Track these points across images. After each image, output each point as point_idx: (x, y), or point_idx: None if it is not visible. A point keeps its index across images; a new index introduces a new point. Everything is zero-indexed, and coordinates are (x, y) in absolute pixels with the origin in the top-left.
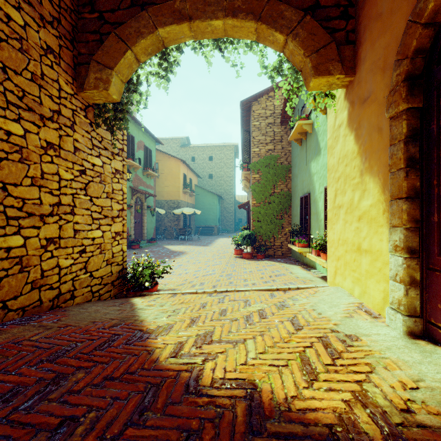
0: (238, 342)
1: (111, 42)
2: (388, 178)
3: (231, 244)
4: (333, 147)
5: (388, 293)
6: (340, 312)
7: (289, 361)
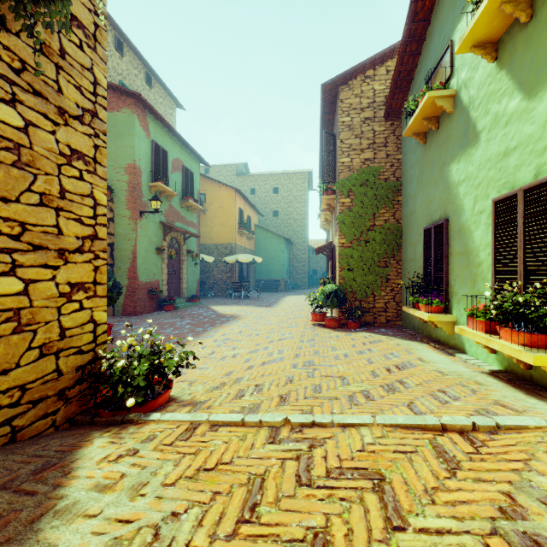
0: None
1: None
2: None
3: (306, 306)
4: None
5: None
6: None
7: None
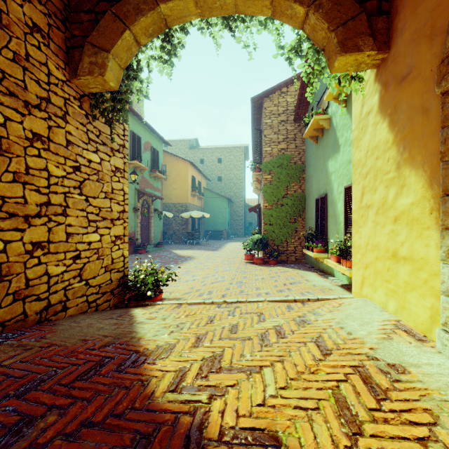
0: (253, 370)
1: (107, 21)
2: (438, 169)
3: (241, 249)
4: (360, 138)
5: (438, 311)
6: (374, 332)
7: (320, 402)
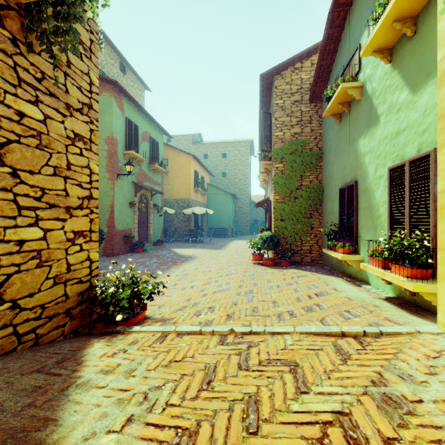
0: None
1: None
2: None
3: (248, 248)
4: None
5: None
6: None
7: None
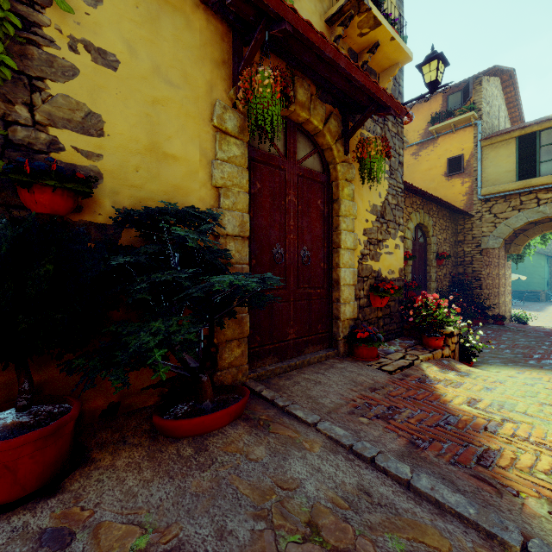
0: None
1: (521, 237)
2: None
3: None
4: None
5: None
6: None
7: None
